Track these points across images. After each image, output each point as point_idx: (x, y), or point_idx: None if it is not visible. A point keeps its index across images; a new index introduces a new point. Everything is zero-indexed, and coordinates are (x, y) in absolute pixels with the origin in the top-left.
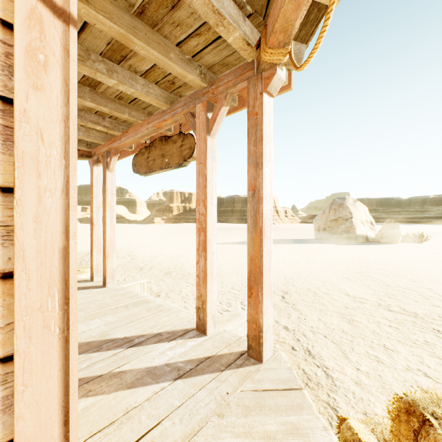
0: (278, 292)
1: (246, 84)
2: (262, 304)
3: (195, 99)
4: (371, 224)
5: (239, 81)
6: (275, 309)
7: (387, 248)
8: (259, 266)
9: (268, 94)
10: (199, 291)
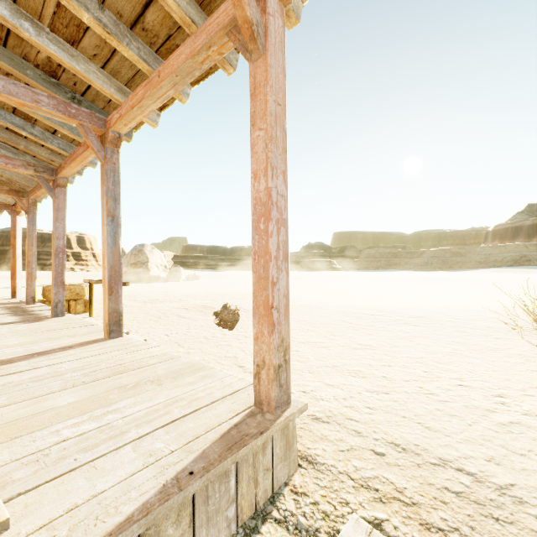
0: None
1: (11, 211)
2: (17, 281)
3: None
4: (166, 268)
5: (8, 209)
6: None
7: (164, 284)
8: (16, 269)
9: (20, 216)
10: None
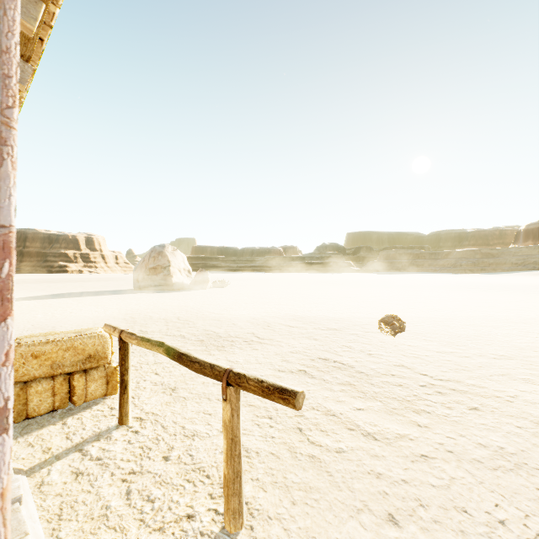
0: None
1: None
2: None
3: None
4: (189, 272)
5: None
6: None
7: (192, 294)
8: None
9: None
10: None
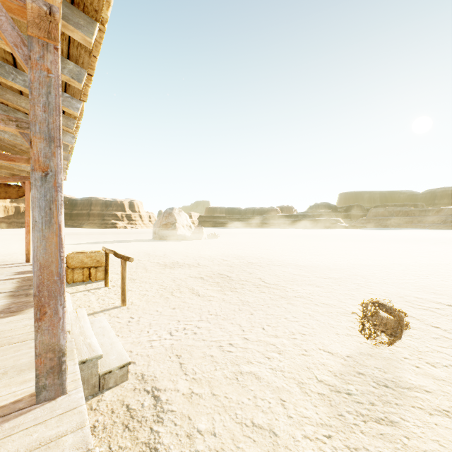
0: None
1: None
2: None
3: (26, 179)
4: (190, 227)
5: None
6: None
7: (188, 242)
8: None
9: None
10: (27, 248)
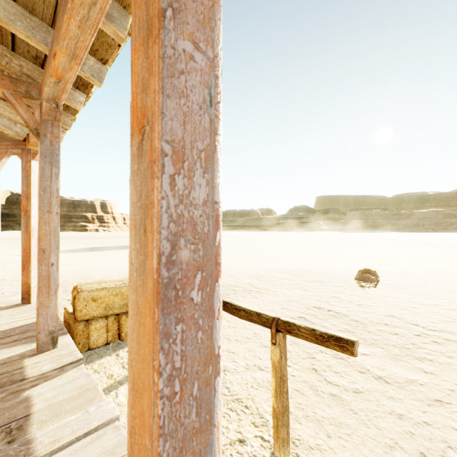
0: (76, 284)
1: (21, 152)
2: (31, 273)
3: None
4: None
5: (17, 148)
6: (67, 293)
7: None
8: (29, 253)
9: (36, 160)
10: None
